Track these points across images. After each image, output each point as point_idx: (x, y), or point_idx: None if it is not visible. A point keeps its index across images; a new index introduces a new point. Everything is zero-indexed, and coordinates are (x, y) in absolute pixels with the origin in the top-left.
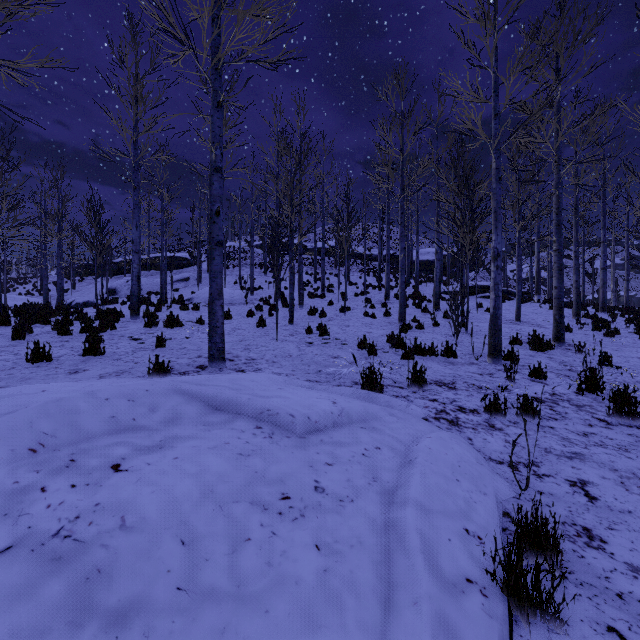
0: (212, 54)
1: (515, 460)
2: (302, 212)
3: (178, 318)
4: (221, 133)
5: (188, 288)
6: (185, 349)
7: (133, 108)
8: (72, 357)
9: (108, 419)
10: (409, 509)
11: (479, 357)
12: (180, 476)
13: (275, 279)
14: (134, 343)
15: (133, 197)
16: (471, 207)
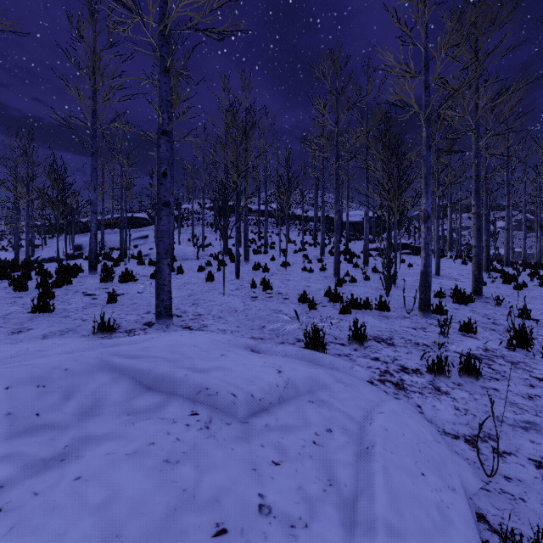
0: (159, 21)
1: (470, 433)
2: (247, 177)
3: (132, 273)
4: (168, 97)
5: (147, 245)
6: (135, 305)
7: (90, 79)
8: (20, 315)
9: (0, 418)
10: (380, 540)
11: (410, 311)
12: (76, 512)
13: (222, 238)
14: (87, 299)
15: (91, 162)
16: (399, 174)
